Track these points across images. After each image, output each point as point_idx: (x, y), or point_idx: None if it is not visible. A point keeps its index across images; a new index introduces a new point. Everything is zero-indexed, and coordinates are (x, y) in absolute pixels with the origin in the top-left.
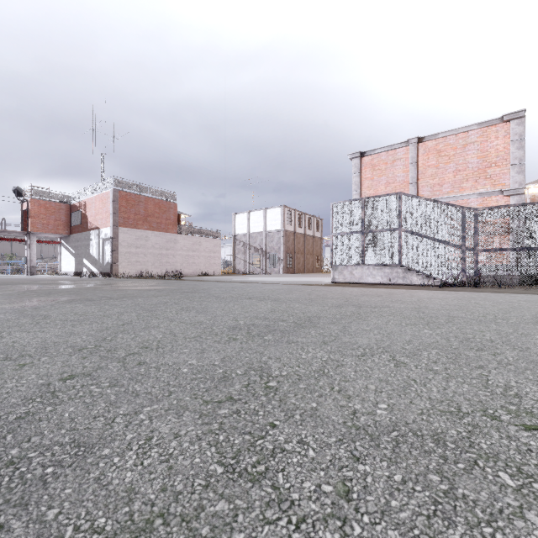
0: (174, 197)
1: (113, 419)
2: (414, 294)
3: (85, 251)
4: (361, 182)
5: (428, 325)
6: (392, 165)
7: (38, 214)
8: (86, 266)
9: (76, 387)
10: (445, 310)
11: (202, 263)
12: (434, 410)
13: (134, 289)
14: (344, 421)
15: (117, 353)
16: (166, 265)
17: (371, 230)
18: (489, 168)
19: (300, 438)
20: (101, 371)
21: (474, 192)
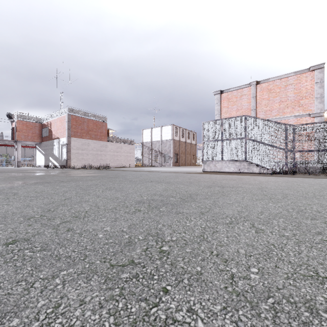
0: (105, 119)
1: (32, 283)
2: (256, 179)
3: (50, 152)
4: (221, 109)
5: (271, 200)
6: (240, 98)
7: (21, 130)
8: (51, 161)
9: (13, 251)
10: (279, 189)
11: (122, 160)
12: (297, 274)
13: (79, 175)
14: (225, 286)
15: (54, 221)
16: (100, 161)
17: (228, 139)
18: (301, 100)
19: (189, 305)
20: (37, 237)
21: (292, 115)
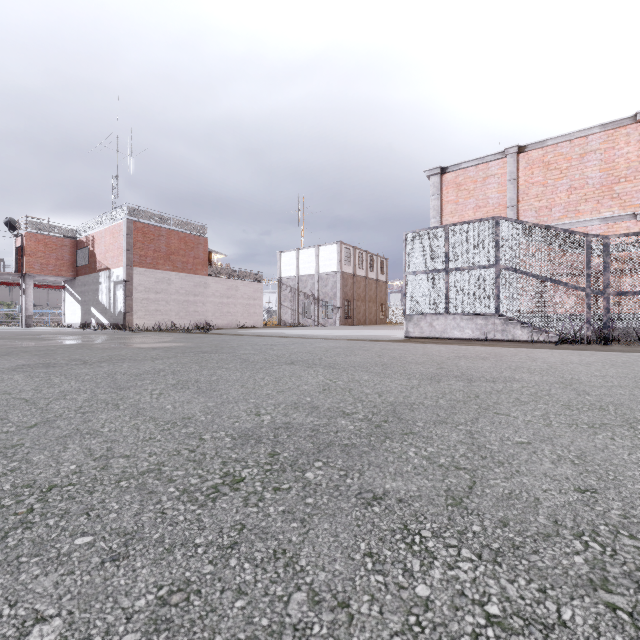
0: (204, 231)
1: None
2: (534, 356)
3: (93, 298)
4: (442, 207)
5: (637, 430)
6: (484, 183)
7: (35, 252)
8: (94, 316)
9: None
10: (618, 388)
11: (239, 312)
12: None
13: (135, 347)
14: None
15: None
16: (194, 315)
17: (459, 268)
18: (617, 184)
19: None
20: None
21: (596, 216)
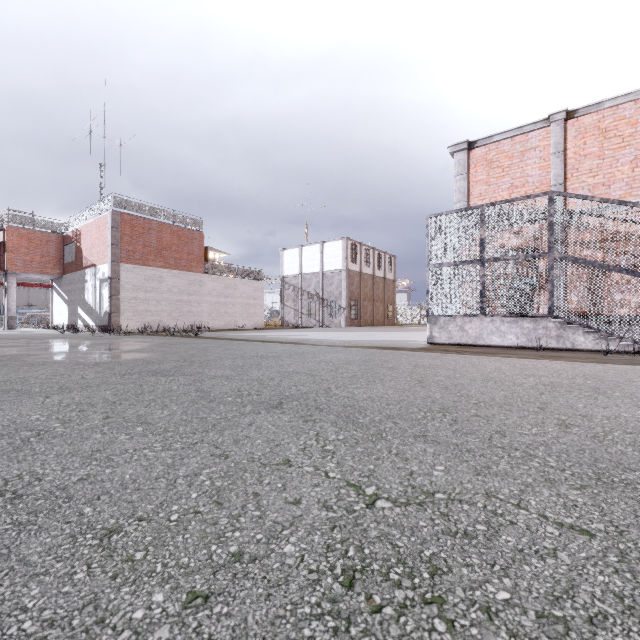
0: (199, 225)
1: None
2: None
3: (79, 297)
4: (469, 189)
5: None
6: (522, 158)
7: (17, 248)
8: (80, 316)
9: None
10: None
11: (237, 313)
12: None
13: (73, 362)
14: None
15: None
16: (189, 315)
17: (499, 258)
18: None
19: None
20: None
21: None
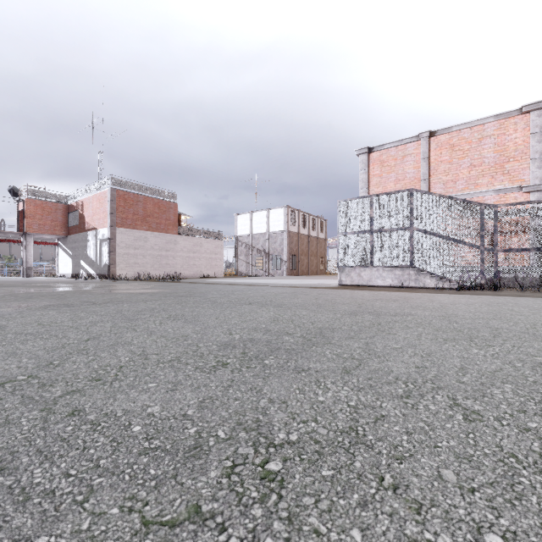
0: (174, 197)
1: None
2: (433, 299)
3: (82, 253)
4: (369, 180)
5: (473, 341)
6: (402, 161)
7: (34, 215)
8: (83, 267)
9: None
10: (480, 319)
11: (203, 265)
12: None
13: (126, 293)
14: None
15: (50, 390)
16: (166, 266)
17: (381, 229)
18: (507, 163)
19: None
20: (1, 432)
21: (491, 188)
